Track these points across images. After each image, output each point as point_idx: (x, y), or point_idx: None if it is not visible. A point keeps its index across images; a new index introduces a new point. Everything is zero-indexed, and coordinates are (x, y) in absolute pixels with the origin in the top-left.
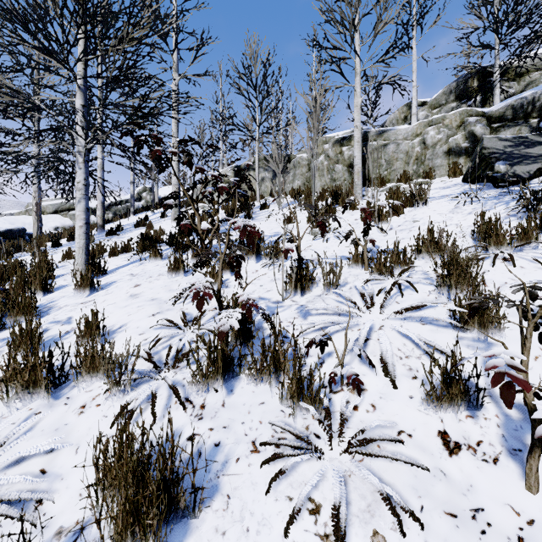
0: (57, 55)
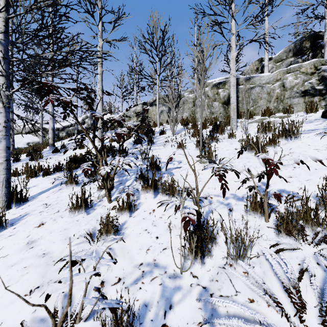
0: None
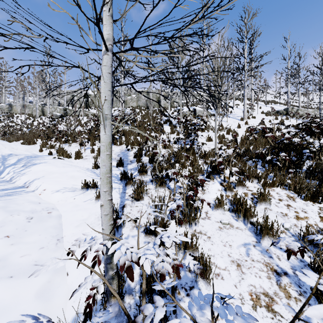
0: None
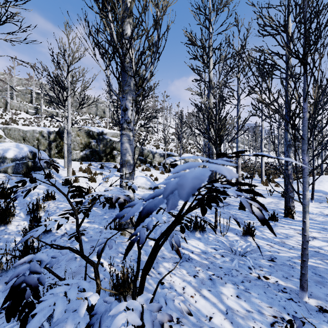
0: None
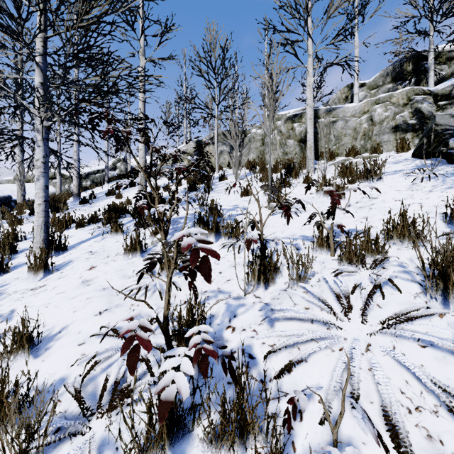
0: (11, 31)
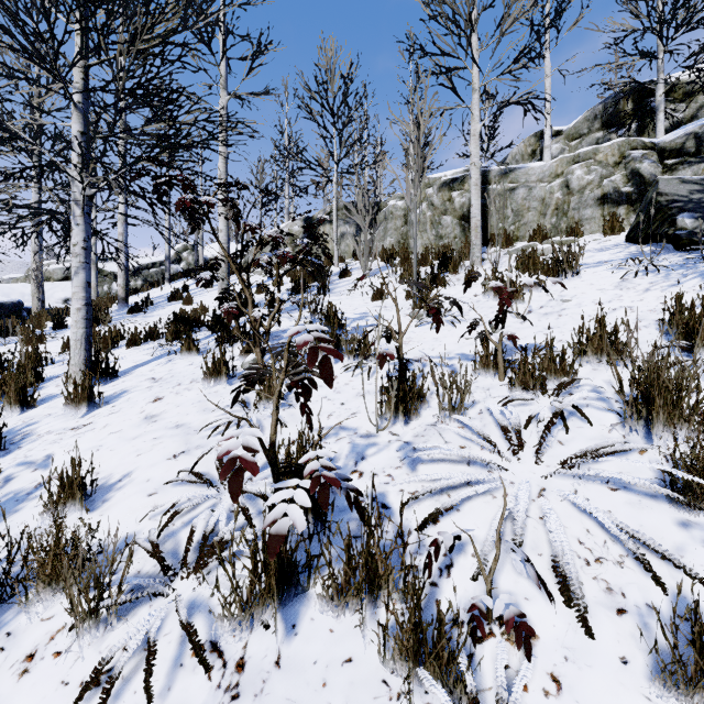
0: (39, 57)
